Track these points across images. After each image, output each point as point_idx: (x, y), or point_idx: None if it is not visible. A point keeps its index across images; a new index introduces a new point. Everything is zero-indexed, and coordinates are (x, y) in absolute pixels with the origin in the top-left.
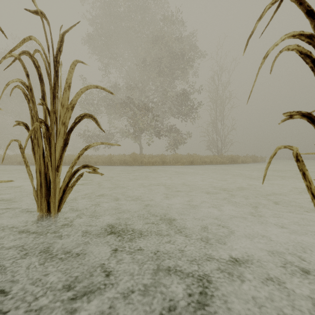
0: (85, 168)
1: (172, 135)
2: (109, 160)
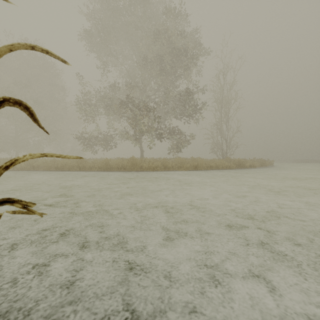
0: (4, 204)
1: (175, 137)
2: (105, 165)
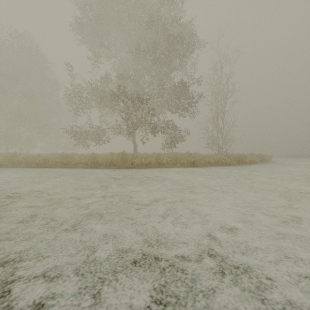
0: None
1: (169, 131)
2: (93, 161)
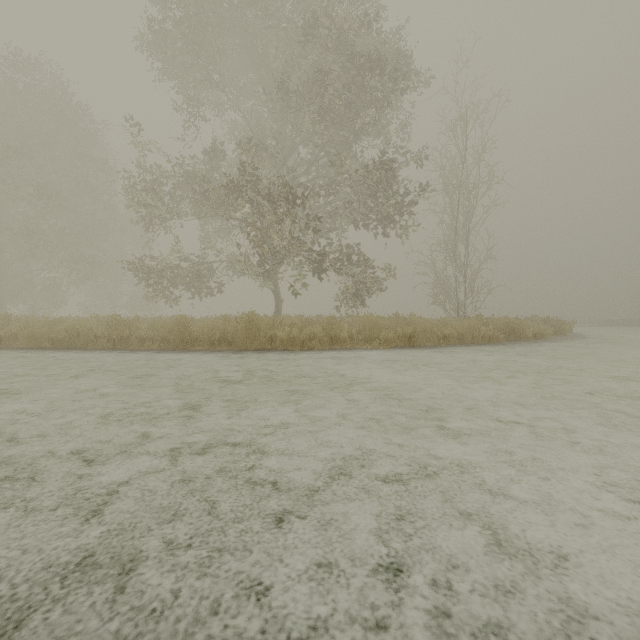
0: None
1: (353, 268)
2: (180, 334)
